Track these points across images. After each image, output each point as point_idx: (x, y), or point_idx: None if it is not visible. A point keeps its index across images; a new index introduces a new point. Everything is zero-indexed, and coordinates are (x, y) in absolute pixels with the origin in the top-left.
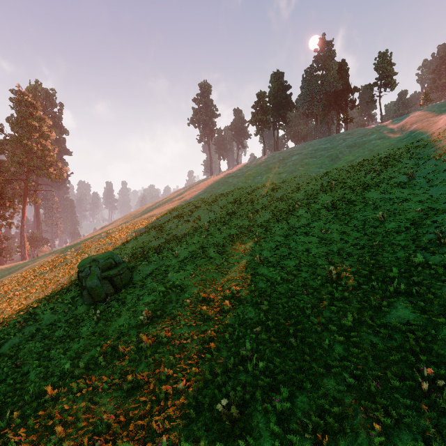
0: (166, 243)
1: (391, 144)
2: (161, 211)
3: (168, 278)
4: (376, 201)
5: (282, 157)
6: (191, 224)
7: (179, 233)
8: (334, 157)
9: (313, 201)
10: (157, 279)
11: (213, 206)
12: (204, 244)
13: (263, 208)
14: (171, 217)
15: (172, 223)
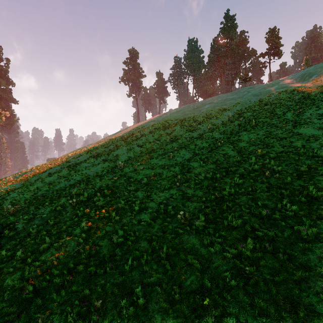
0: (72, 186)
1: (299, 89)
2: (85, 150)
3: (41, 250)
4: (318, 137)
5: (196, 106)
6: (107, 163)
7: (93, 173)
8: (244, 104)
9: (237, 139)
10: (24, 251)
11: (133, 145)
12: (114, 189)
13: (183, 146)
14: (90, 156)
15: (88, 162)
